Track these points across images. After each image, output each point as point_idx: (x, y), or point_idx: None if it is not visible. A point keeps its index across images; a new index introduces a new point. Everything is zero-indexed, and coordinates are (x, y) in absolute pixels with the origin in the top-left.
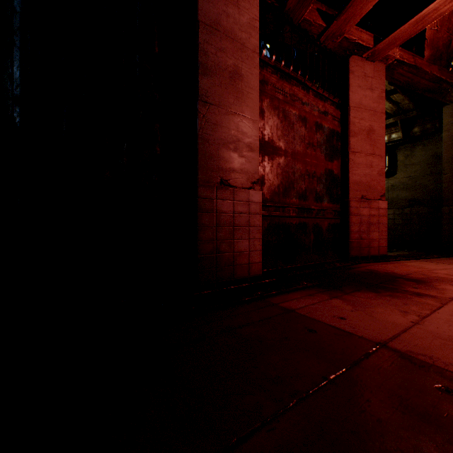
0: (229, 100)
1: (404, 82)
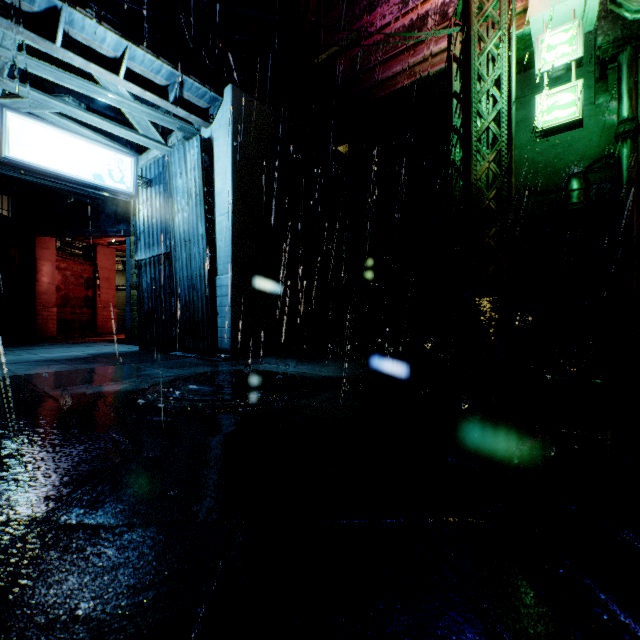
0: (46, 280)
1: None
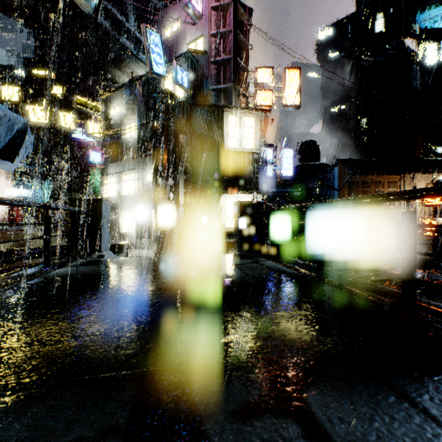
0: None
1: None
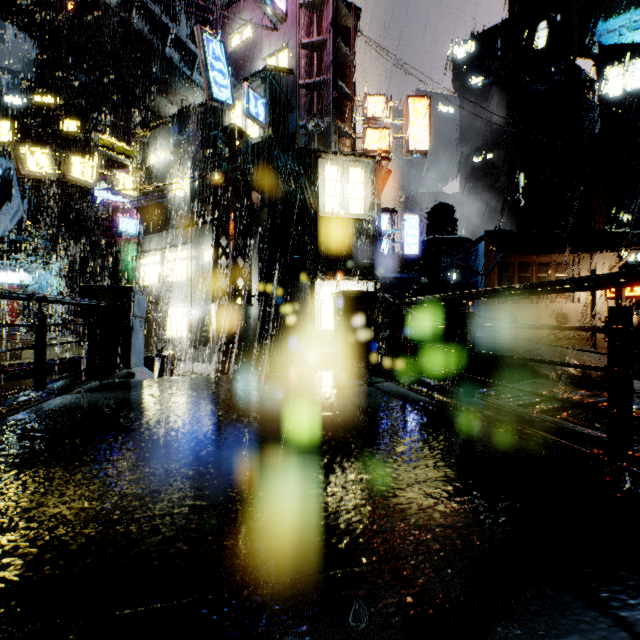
0: None
1: None
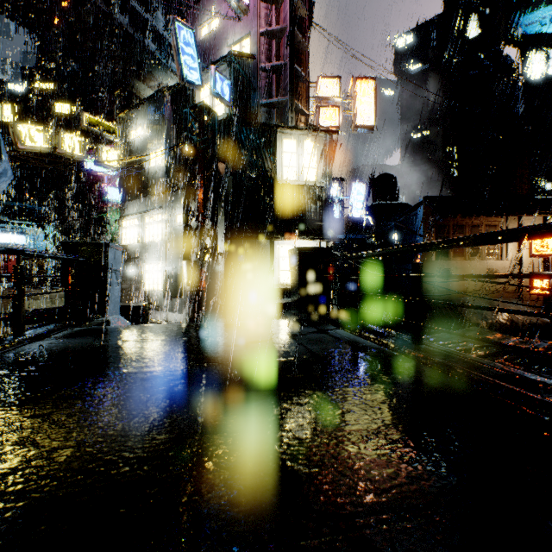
0: None
1: None
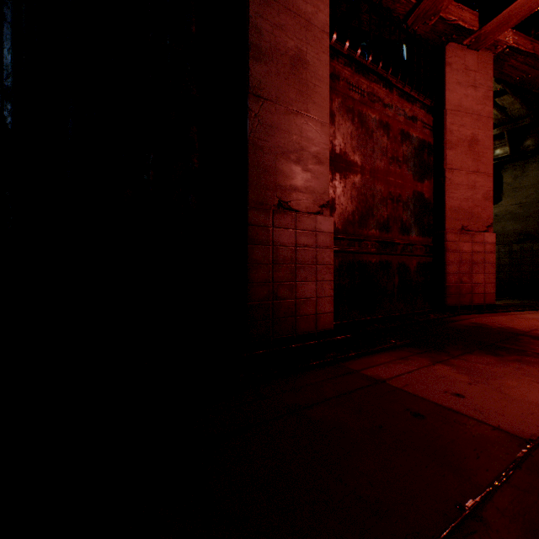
0: (290, 95)
1: (517, 78)
